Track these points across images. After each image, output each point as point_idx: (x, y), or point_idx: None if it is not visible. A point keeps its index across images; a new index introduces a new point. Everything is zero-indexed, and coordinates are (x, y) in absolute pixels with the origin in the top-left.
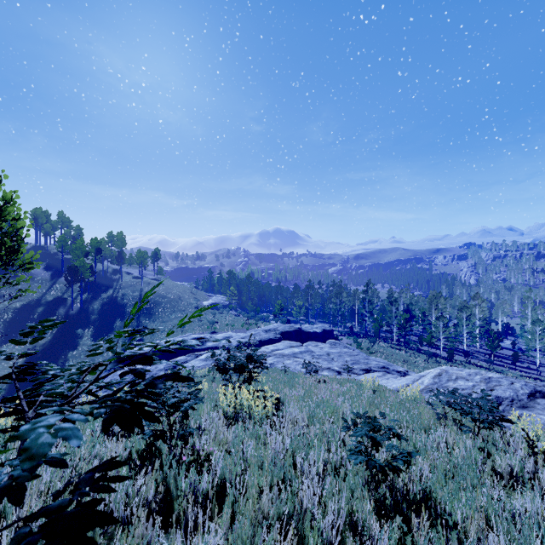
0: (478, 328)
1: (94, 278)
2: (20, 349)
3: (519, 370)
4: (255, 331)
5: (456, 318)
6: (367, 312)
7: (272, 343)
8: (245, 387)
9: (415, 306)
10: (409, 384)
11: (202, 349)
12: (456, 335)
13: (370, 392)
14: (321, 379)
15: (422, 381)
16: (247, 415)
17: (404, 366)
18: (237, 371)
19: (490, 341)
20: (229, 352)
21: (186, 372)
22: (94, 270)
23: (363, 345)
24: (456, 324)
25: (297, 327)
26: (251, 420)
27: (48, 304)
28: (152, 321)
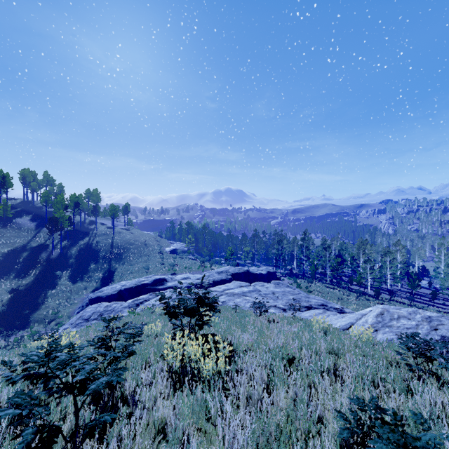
0: (399, 270)
1: (73, 227)
2: (6, 288)
3: (435, 306)
4: (209, 273)
5: (380, 261)
6: (304, 257)
7: (224, 283)
8: (196, 333)
9: (345, 252)
10: (353, 322)
11: (163, 288)
12: (380, 276)
13: (322, 334)
14: (270, 318)
15: (366, 320)
16: (195, 372)
17: (338, 303)
18: (187, 315)
19: (411, 282)
20: (180, 294)
21: (147, 309)
22: (73, 221)
23: (302, 284)
24: (381, 266)
25: (246, 269)
26: (200, 377)
27: (32, 249)
28: (122, 264)
